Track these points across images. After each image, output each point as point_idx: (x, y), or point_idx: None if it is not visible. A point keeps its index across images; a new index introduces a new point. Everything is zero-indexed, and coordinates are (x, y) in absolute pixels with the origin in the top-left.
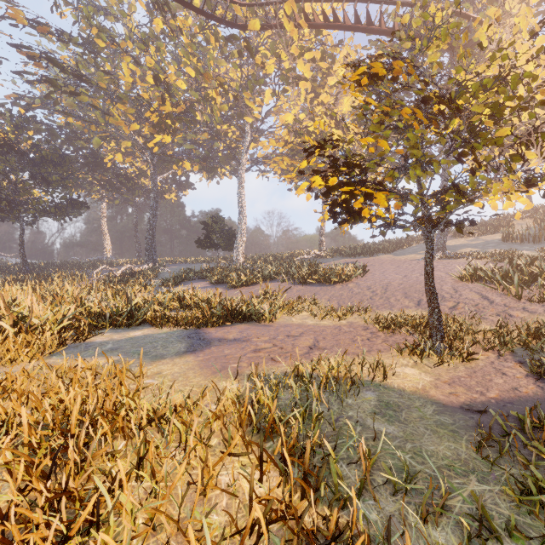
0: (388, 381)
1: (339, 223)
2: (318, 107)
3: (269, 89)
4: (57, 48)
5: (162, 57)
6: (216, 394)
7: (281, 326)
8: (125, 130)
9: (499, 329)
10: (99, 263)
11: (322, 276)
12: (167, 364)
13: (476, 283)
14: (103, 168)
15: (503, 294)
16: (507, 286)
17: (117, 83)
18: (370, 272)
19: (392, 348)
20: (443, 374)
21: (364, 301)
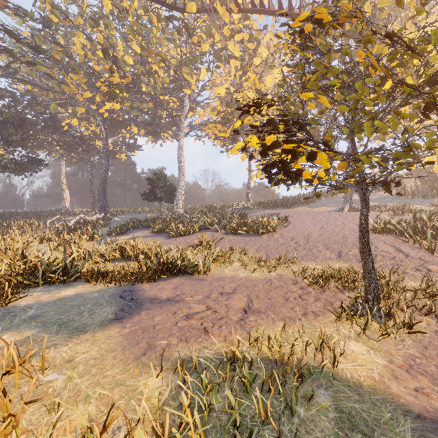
0: (338, 368)
1: (275, 183)
2: (245, 83)
3: (204, 67)
4: (16, 22)
5: (110, 33)
6: (126, 421)
7: (215, 280)
8: (79, 98)
9: (426, 287)
10: (58, 213)
11: (250, 227)
12: (85, 343)
13: (387, 236)
14: (61, 130)
15: (415, 247)
16: (418, 240)
17: (71, 56)
18: (290, 223)
19: (327, 310)
20: (393, 352)
21: (290, 251)
